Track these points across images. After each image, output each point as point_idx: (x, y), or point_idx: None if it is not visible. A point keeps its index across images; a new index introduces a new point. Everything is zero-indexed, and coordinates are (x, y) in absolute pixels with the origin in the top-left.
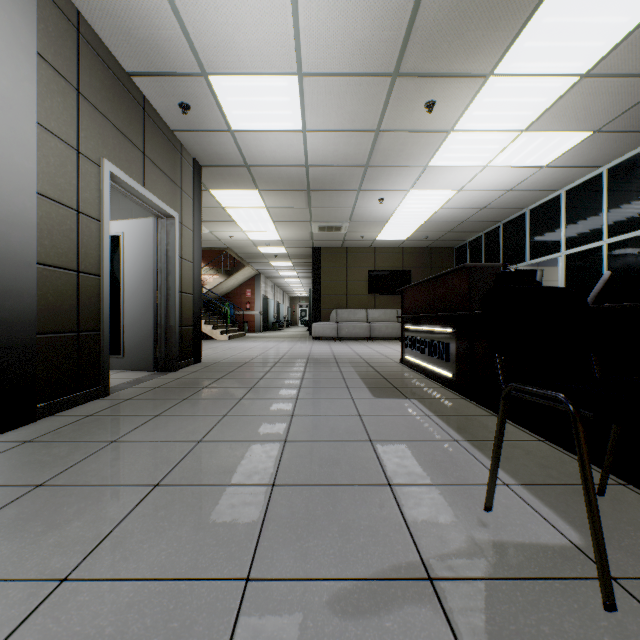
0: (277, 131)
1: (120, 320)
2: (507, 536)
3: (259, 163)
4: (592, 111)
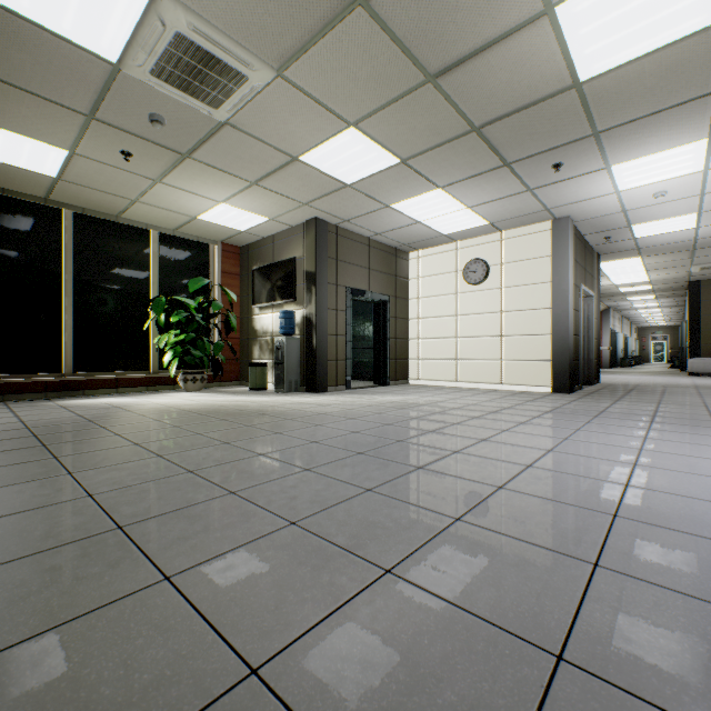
0: (671, 232)
1: None
2: None
3: (648, 246)
4: None
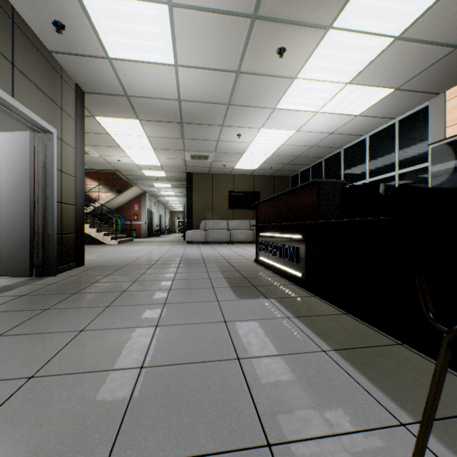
0: (152, 63)
1: None
2: None
3: (138, 94)
4: (397, 71)
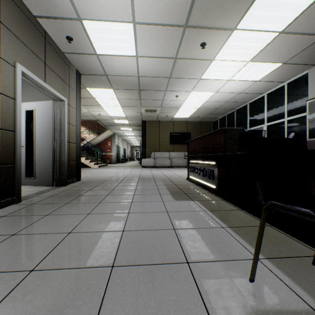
0: (122, 56)
1: (33, 157)
2: (269, 304)
3: (113, 74)
4: (283, 52)
